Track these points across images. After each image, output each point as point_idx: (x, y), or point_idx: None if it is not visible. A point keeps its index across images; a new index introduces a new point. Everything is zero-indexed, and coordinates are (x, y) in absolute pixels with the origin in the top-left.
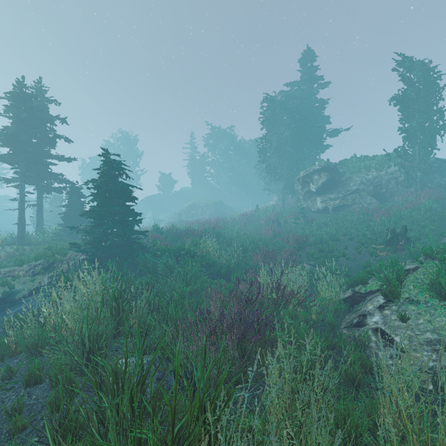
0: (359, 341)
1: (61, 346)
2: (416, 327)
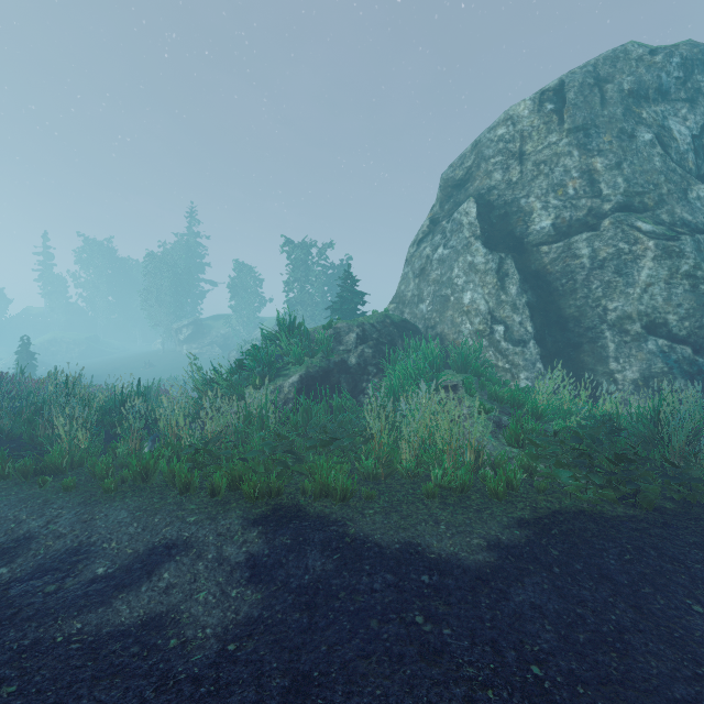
0: None
1: None
2: None
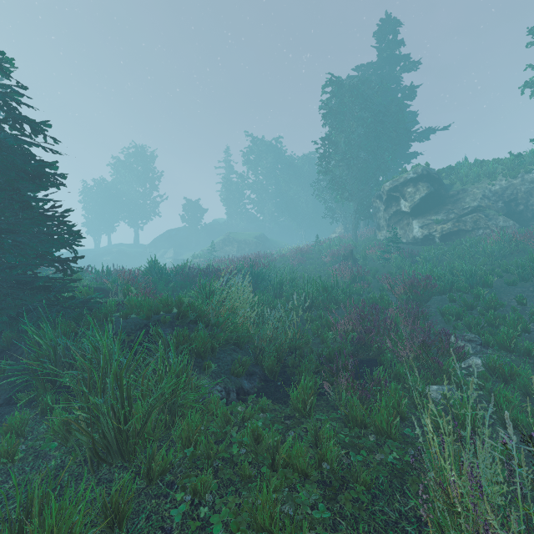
0: None
1: None
2: None
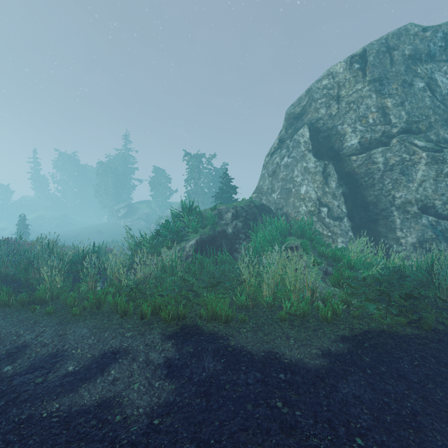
0: None
1: None
2: None
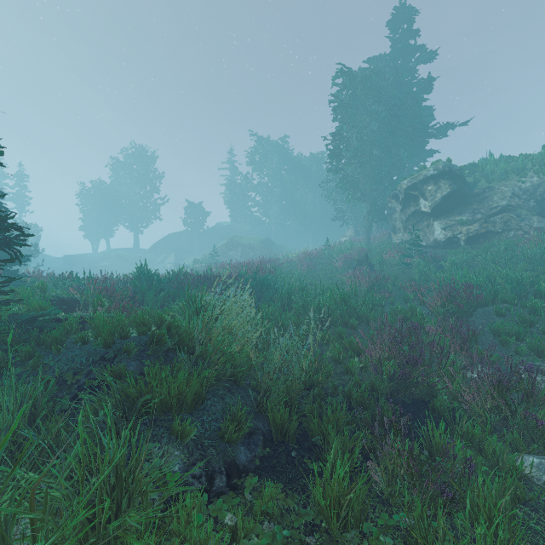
0: None
1: None
2: None
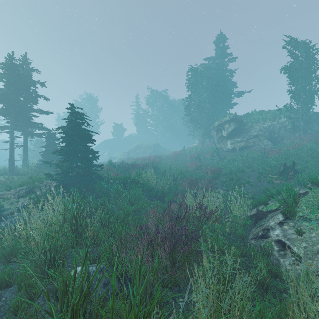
0: (264, 249)
1: (29, 256)
2: (310, 240)
